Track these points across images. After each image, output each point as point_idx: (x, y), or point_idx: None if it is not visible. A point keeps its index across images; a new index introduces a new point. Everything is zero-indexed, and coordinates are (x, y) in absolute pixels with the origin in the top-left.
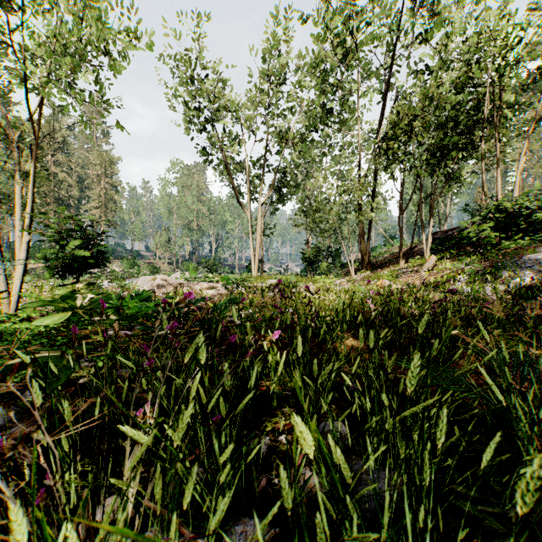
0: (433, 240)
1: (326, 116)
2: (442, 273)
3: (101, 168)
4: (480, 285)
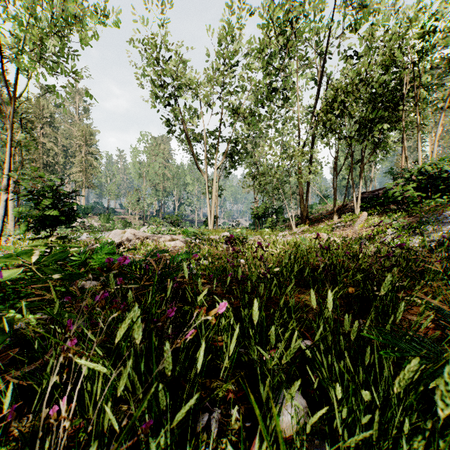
0: (361, 199)
1: (271, 94)
2: (372, 227)
3: (82, 139)
4: (408, 238)
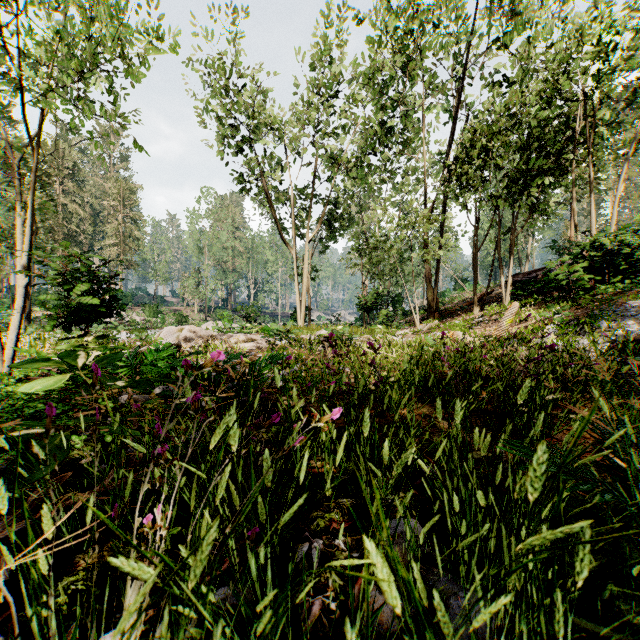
0: (513, 284)
1: (386, 136)
2: (526, 324)
3: (118, 199)
4: (573, 338)
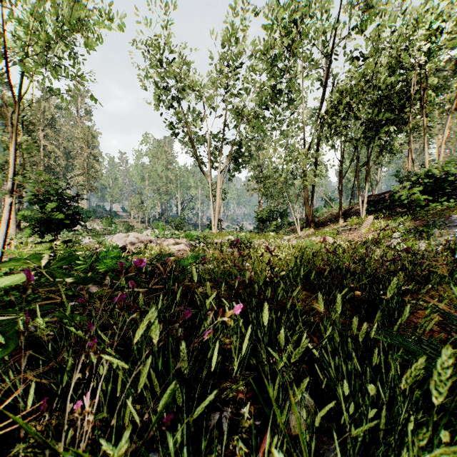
0: (367, 203)
1: (276, 96)
2: (378, 231)
3: (84, 141)
4: (414, 242)
